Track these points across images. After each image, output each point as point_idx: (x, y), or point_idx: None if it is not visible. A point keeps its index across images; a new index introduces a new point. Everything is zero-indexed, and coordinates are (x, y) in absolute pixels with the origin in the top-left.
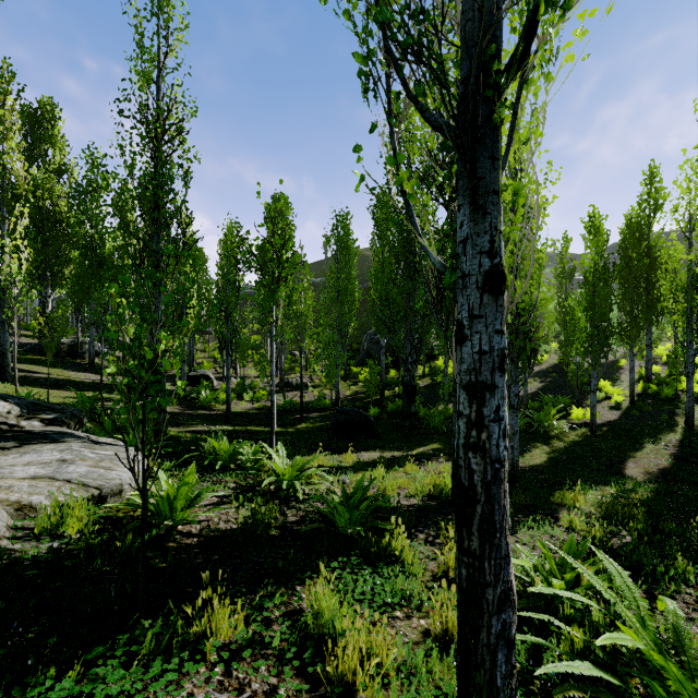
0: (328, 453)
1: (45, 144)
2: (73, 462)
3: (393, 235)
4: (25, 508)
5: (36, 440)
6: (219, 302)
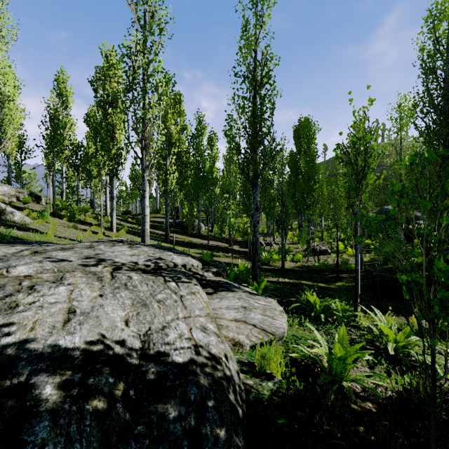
0: (384, 313)
1: (176, 116)
2: (251, 310)
3: (434, 124)
4: (237, 344)
5: (219, 288)
6: (276, 194)
